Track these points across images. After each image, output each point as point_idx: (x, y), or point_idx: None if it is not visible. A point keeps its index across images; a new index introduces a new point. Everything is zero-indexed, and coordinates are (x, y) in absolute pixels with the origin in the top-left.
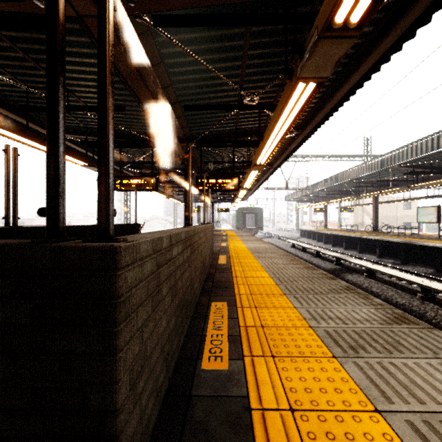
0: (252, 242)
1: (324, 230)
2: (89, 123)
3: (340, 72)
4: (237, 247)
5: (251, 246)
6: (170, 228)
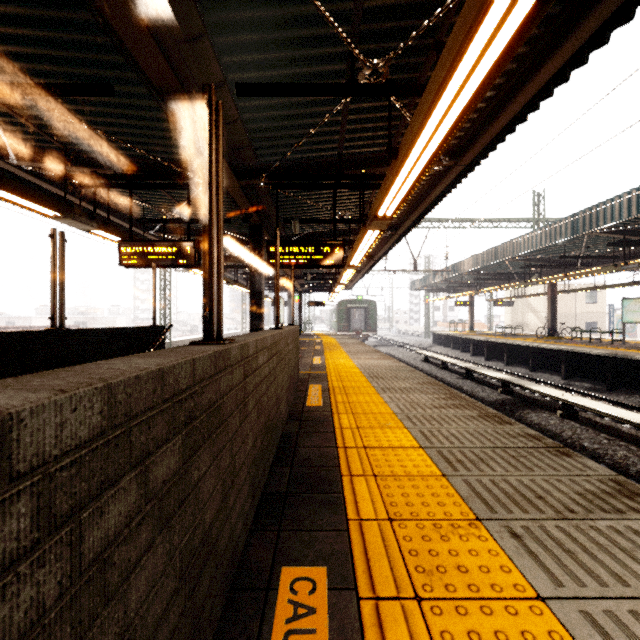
0: (365, 356)
1: (470, 334)
2: (69, 141)
3: (556, 17)
4: (340, 366)
5: (365, 363)
6: (236, 332)
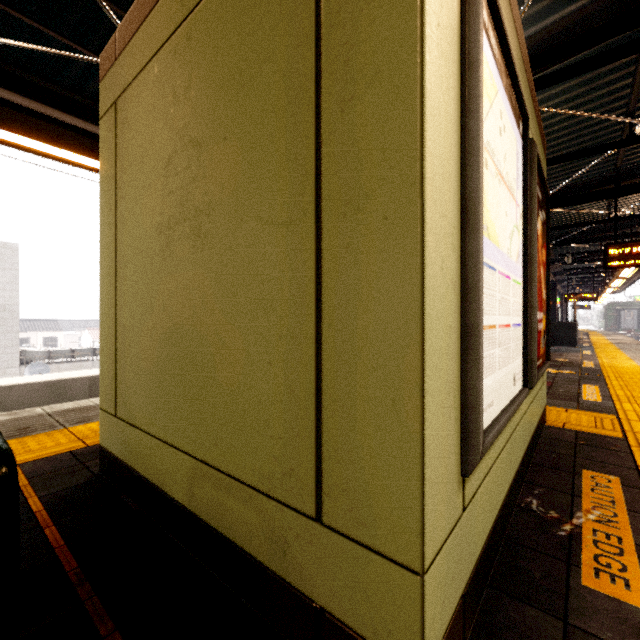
0: (614, 337)
1: None
2: None
3: None
4: (597, 338)
5: (611, 338)
6: None
